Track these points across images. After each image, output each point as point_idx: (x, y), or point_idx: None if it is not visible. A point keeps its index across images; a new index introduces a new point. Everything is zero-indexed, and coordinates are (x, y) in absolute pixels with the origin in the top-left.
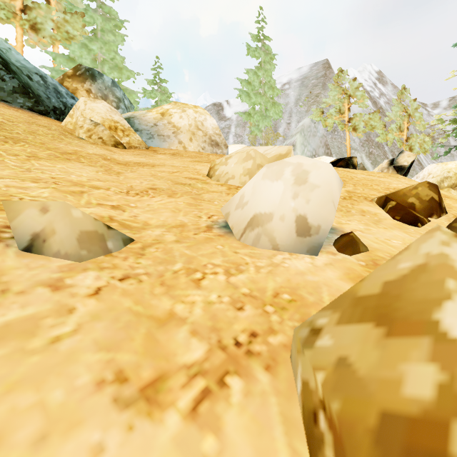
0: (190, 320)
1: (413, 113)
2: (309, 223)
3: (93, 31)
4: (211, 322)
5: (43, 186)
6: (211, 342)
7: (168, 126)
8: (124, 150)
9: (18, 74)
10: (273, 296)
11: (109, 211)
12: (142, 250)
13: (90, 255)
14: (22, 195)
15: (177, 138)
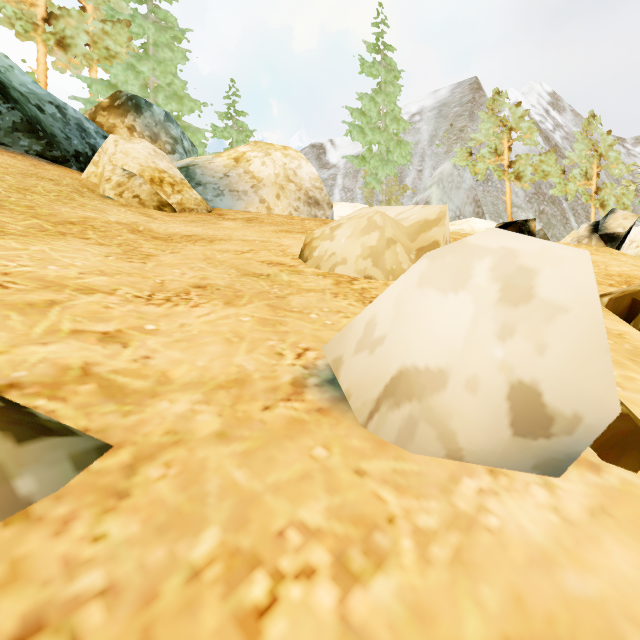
0: None
1: (605, 153)
2: (548, 407)
3: (142, 46)
4: None
5: None
6: None
7: (245, 176)
8: (173, 214)
9: (22, 103)
10: None
11: (90, 350)
12: (127, 474)
13: None
14: None
15: (258, 195)
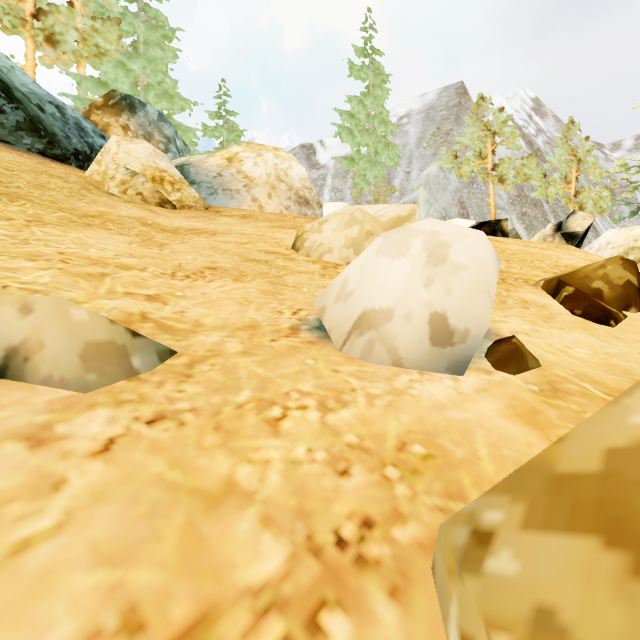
0: (260, 497)
1: (584, 158)
2: (451, 326)
3: (133, 44)
4: (296, 499)
5: (44, 266)
6: (296, 539)
7: (238, 176)
8: (174, 211)
9: (25, 103)
10: (398, 449)
11: (142, 305)
12: (189, 368)
13: (102, 380)
14: (8, 281)
15: (250, 194)
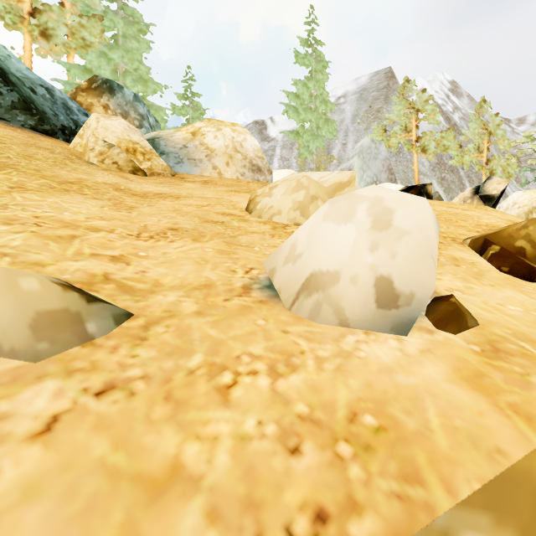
0: (207, 483)
1: (494, 131)
2: (396, 289)
3: (113, 37)
4: (245, 485)
5: (18, 230)
6: None
7: (201, 147)
8: (144, 177)
9: (19, 86)
10: (349, 420)
11: (106, 265)
12: (144, 330)
13: (54, 348)
14: None
15: (211, 163)
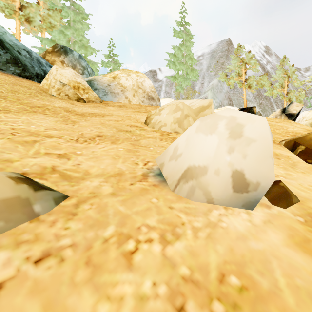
0: None
1: (291, 75)
2: (247, 179)
3: (67, 22)
4: None
5: None
6: None
7: (118, 85)
8: (84, 103)
9: (11, 50)
10: (219, 281)
11: (54, 161)
12: (75, 207)
13: (9, 225)
14: None
15: (124, 95)
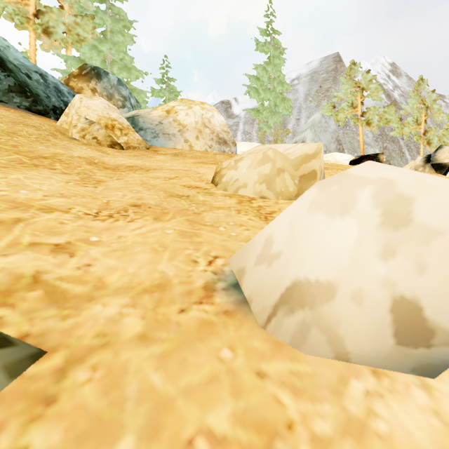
0: None
1: (431, 105)
2: (429, 321)
3: (102, 33)
4: None
5: None
6: None
7: (174, 123)
8: (121, 151)
9: (15, 72)
10: None
11: (42, 260)
12: (57, 379)
13: None
14: None
15: (183, 137)
